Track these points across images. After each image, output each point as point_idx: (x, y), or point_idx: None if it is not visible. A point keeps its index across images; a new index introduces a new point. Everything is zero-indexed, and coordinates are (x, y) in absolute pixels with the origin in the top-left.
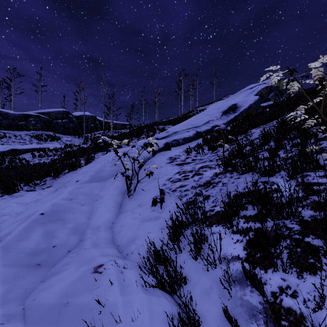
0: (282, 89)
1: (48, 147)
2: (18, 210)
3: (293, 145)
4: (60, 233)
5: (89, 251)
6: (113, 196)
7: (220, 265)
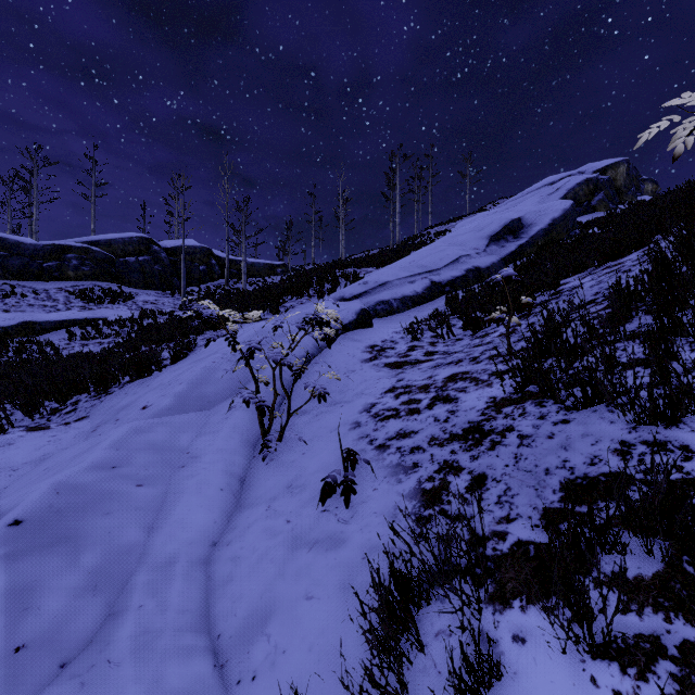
0: (621, 184)
1: (105, 318)
2: None
3: None
4: (50, 593)
5: (115, 678)
6: (224, 455)
7: None
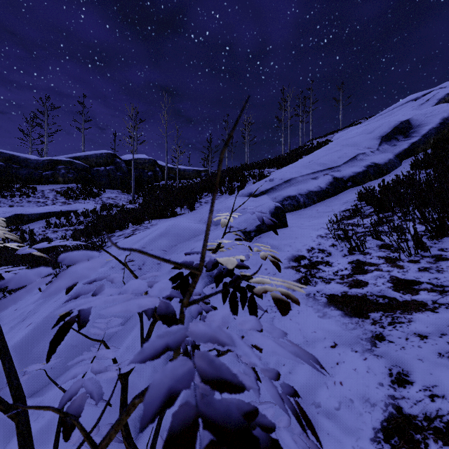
0: None
1: (77, 210)
2: None
3: None
4: None
5: None
6: None
7: None
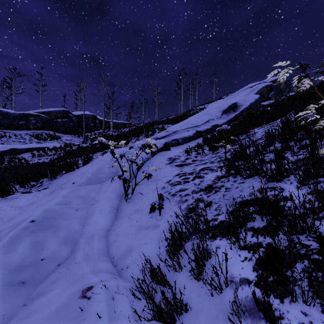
0: (282, 87)
1: (48, 147)
2: (10, 215)
3: (301, 147)
4: (50, 244)
5: (79, 266)
6: (109, 200)
7: (226, 289)
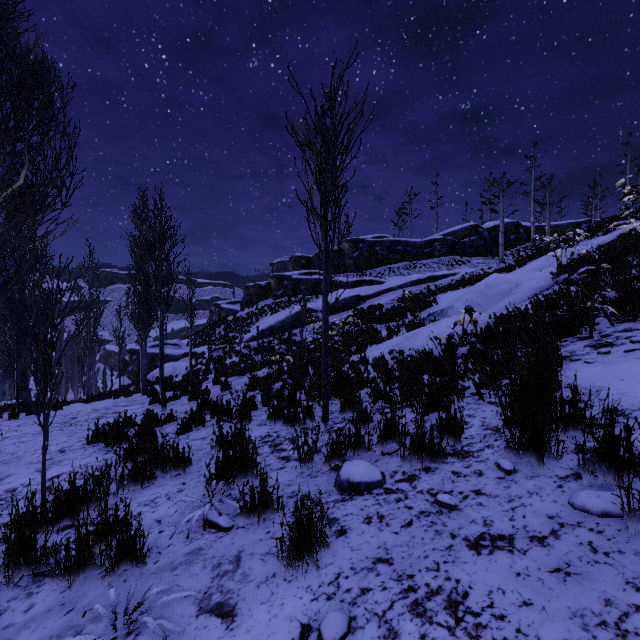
0: None
1: (460, 273)
2: None
3: None
4: None
5: None
6: None
7: None
